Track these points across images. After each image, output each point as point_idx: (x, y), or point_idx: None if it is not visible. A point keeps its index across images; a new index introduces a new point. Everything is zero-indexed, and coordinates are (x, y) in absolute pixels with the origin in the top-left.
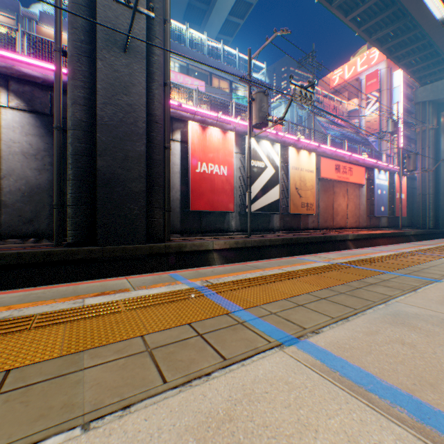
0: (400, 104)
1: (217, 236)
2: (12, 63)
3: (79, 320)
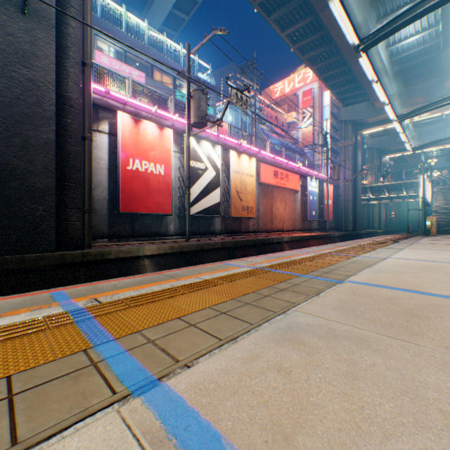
0: (329, 121)
1: (153, 240)
2: None
3: None
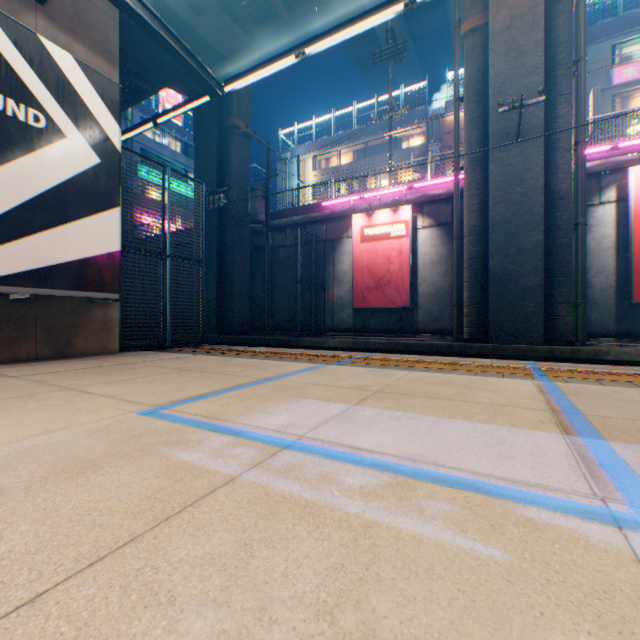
0: None
1: None
2: (423, 190)
3: (453, 365)
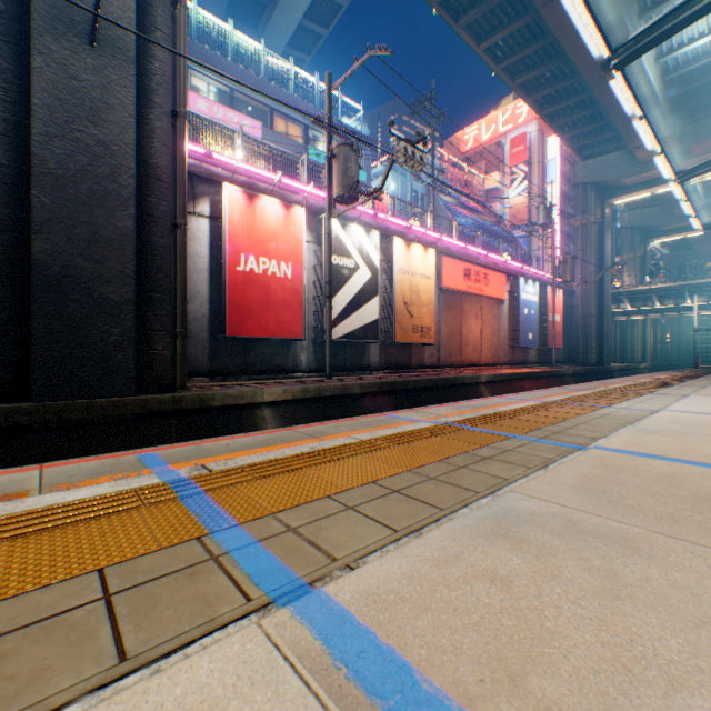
0: (556, 185)
1: (276, 379)
2: None
3: None
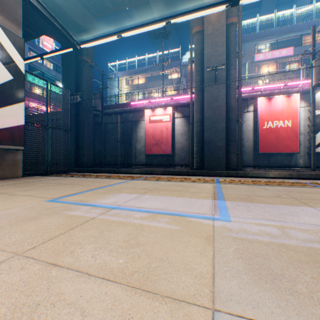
0: None
1: (282, 170)
2: (178, 100)
3: (186, 179)
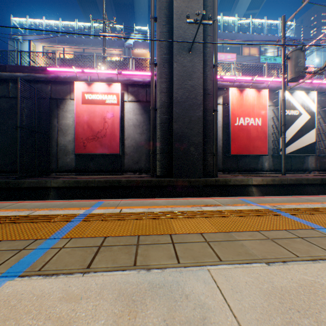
0: None
1: (251, 174)
2: (128, 77)
3: (210, 217)
